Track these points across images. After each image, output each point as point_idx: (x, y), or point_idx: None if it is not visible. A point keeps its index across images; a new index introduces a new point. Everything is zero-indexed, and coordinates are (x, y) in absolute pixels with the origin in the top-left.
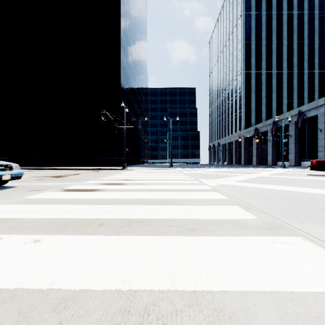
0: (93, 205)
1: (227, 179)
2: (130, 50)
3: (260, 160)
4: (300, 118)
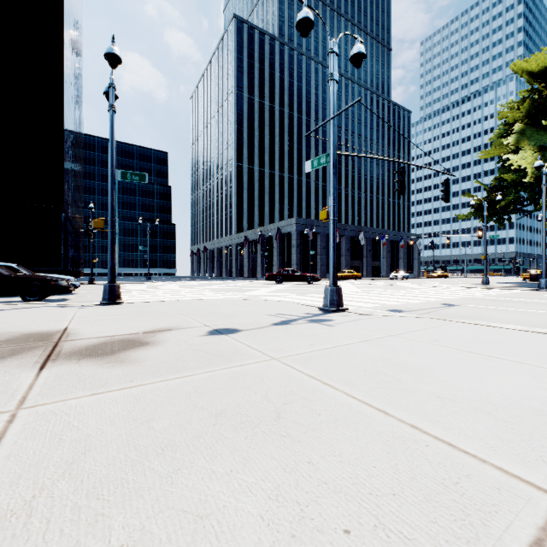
0: (161, 293)
1: (211, 286)
2: (70, 98)
3: (252, 272)
4: (278, 233)
